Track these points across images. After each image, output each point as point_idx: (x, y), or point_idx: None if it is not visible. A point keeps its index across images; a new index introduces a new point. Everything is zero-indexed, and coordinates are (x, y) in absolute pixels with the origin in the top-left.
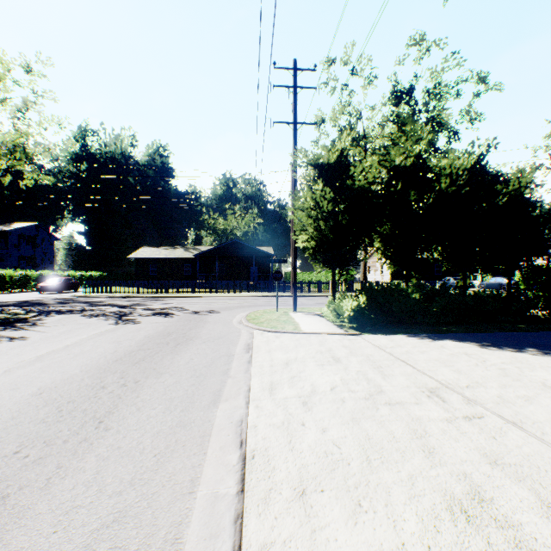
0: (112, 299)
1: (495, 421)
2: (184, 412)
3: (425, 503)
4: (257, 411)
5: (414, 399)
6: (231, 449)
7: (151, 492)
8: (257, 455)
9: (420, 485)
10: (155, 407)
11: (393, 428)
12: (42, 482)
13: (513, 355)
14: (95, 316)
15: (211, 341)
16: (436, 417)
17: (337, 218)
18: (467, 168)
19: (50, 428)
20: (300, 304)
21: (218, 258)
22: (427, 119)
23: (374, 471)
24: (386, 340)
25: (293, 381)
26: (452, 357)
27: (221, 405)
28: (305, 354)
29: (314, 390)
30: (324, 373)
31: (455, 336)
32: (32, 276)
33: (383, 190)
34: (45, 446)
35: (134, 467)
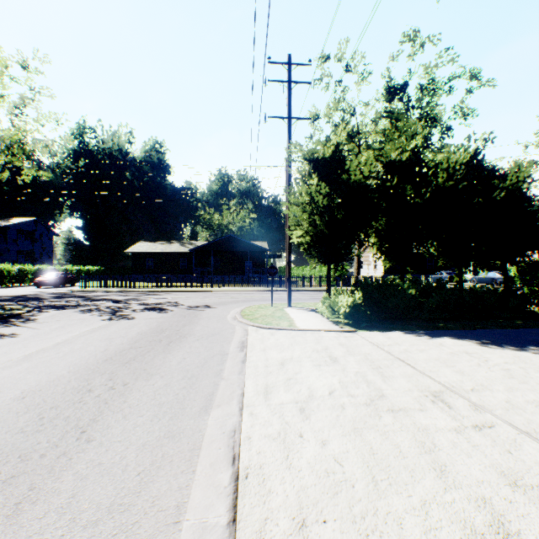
0: (108, 293)
1: (507, 431)
2: (173, 420)
3: (444, 538)
4: (251, 420)
5: (418, 405)
6: (222, 466)
7: (130, 522)
8: (251, 474)
9: (435, 515)
10: (142, 414)
11: (399, 440)
12: (10, 508)
13: (515, 354)
14: (89, 311)
15: (204, 338)
16: (443, 427)
17: (332, 213)
18: (464, 162)
19: (27, 439)
20: (294, 299)
21: (213, 253)
22: (420, 115)
23: (382, 496)
24: (384, 337)
25: (289, 384)
26: (452, 356)
27: (213, 411)
28: (301, 353)
29: (312, 394)
30: (321, 374)
31: (453, 333)
32: (30, 271)
33: (379, 185)
34: (19, 462)
35: (115, 488)
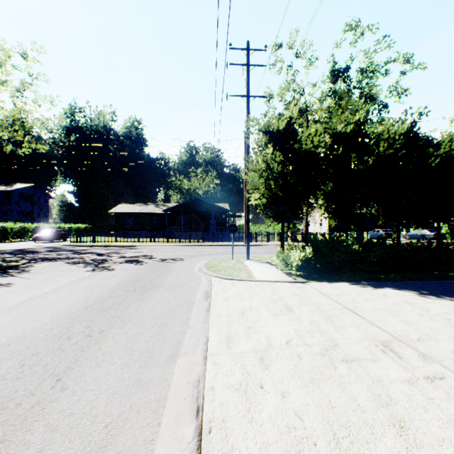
0: (93, 247)
1: None
2: (142, 369)
3: None
4: (215, 369)
5: (370, 355)
6: (186, 419)
7: None
8: (214, 428)
9: None
10: (114, 362)
11: (356, 392)
12: None
13: (453, 305)
14: (76, 263)
15: (174, 288)
16: (396, 378)
17: (285, 178)
18: (401, 133)
19: (6, 387)
20: (252, 252)
21: (183, 213)
22: (361, 94)
23: None
24: (332, 288)
25: (249, 333)
26: (396, 306)
27: (179, 360)
28: (259, 302)
29: (270, 343)
30: (278, 323)
31: (394, 284)
32: (29, 228)
33: (326, 153)
34: None
35: (82, 442)
